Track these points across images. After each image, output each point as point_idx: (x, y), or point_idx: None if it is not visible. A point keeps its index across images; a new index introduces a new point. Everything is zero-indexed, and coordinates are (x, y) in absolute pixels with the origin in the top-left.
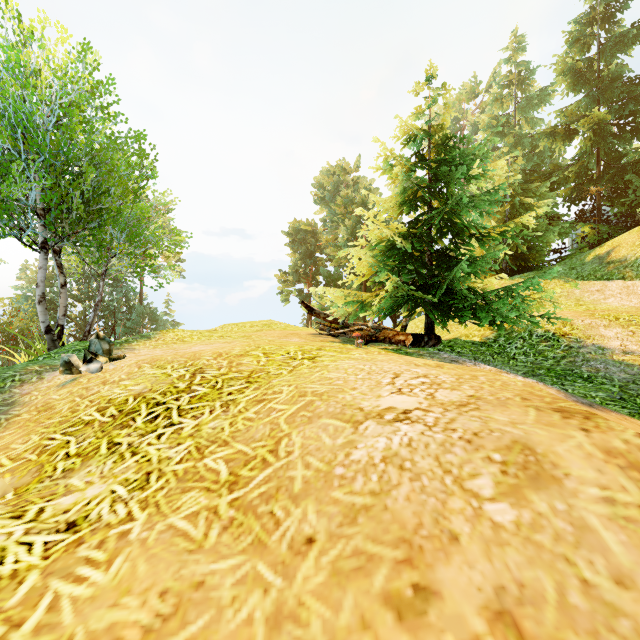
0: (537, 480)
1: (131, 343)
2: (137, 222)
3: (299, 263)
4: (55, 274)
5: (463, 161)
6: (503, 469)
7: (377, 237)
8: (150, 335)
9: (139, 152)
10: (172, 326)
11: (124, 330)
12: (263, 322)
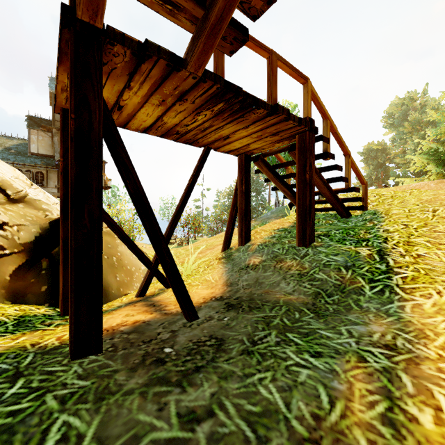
0: (441, 183)
1: None
2: None
3: (372, 172)
4: (232, 193)
5: None
6: (436, 183)
7: (428, 149)
8: None
9: None
10: None
11: None
12: None
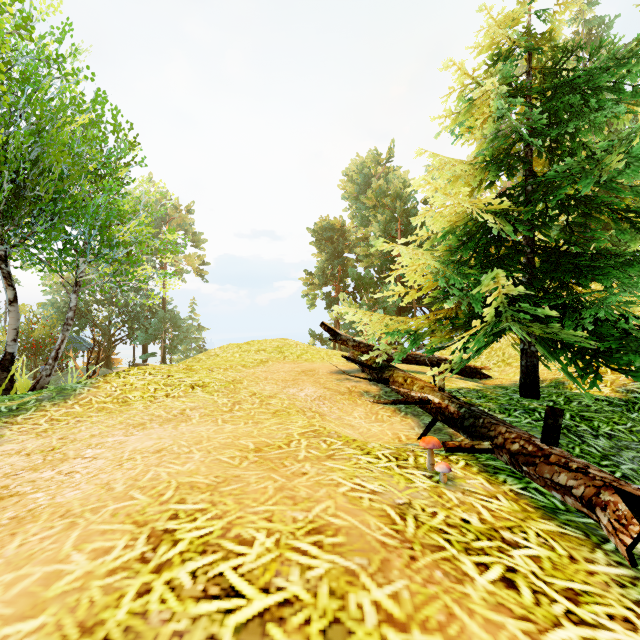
0: None
1: (18, 415)
2: (111, 218)
3: (326, 264)
4: None
5: (602, 85)
6: None
7: (447, 223)
8: (75, 389)
9: (114, 127)
10: (197, 330)
11: (145, 336)
12: (275, 343)
